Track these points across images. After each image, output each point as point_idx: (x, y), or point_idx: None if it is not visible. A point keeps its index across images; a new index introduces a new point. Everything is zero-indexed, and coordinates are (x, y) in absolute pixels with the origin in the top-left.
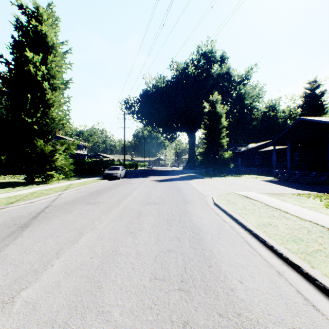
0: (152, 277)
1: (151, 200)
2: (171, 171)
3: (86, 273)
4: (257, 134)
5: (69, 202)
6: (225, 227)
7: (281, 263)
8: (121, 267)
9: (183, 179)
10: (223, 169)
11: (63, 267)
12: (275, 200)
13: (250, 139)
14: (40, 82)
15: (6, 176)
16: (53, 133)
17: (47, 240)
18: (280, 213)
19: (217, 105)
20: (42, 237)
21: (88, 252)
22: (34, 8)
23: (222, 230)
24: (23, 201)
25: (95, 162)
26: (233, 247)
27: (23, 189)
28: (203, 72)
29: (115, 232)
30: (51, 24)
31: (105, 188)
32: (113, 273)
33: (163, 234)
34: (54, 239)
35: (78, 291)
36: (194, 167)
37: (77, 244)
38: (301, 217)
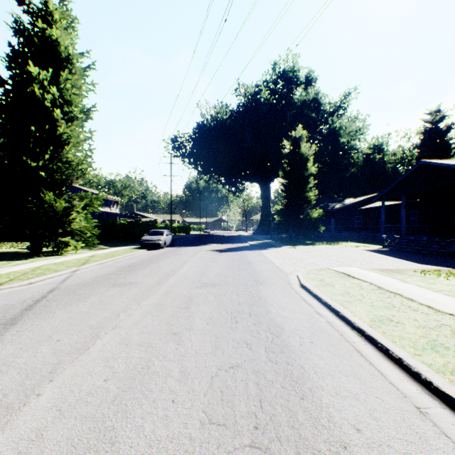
0: (206, 420)
1: (207, 280)
2: (237, 237)
3: (92, 412)
4: (357, 185)
5: (86, 283)
6: (320, 324)
7: (421, 390)
8: (154, 398)
9: (253, 248)
10: (310, 234)
11: (56, 399)
12: (390, 280)
13: (346, 191)
14: (50, 109)
15: (4, 244)
16: (69, 183)
17: (40, 348)
18: (403, 300)
19: (302, 144)
20: (34, 342)
21: (102, 370)
22: (42, 5)
23: (316, 329)
24: (18, 281)
25: (130, 224)
26: (336, 360)
27: (23, 263)
28: (281, 98)
29: (150, 332)
30: (65, 27)
31: (141, 261)
32: (140, 412)
33: (225, 337)
34: (52, 345)
35: (73, 451)
36: (268, 231)
37: (86, 354)
38: (436, 307)
